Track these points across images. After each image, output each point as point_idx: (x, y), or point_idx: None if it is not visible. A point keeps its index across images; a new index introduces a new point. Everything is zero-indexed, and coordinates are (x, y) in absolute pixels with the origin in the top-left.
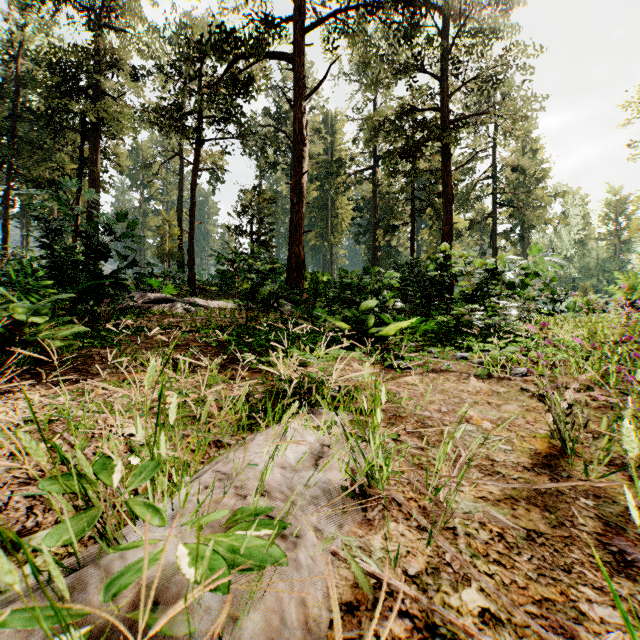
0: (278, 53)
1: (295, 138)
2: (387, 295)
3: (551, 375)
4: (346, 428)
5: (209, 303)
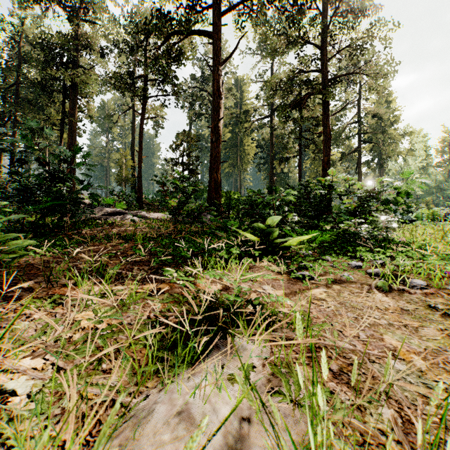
0: (201, 31)
1: (214, 93)
2: (288, 211)
3: (446, 287)
4: (265, 369)
5: (151, 215)
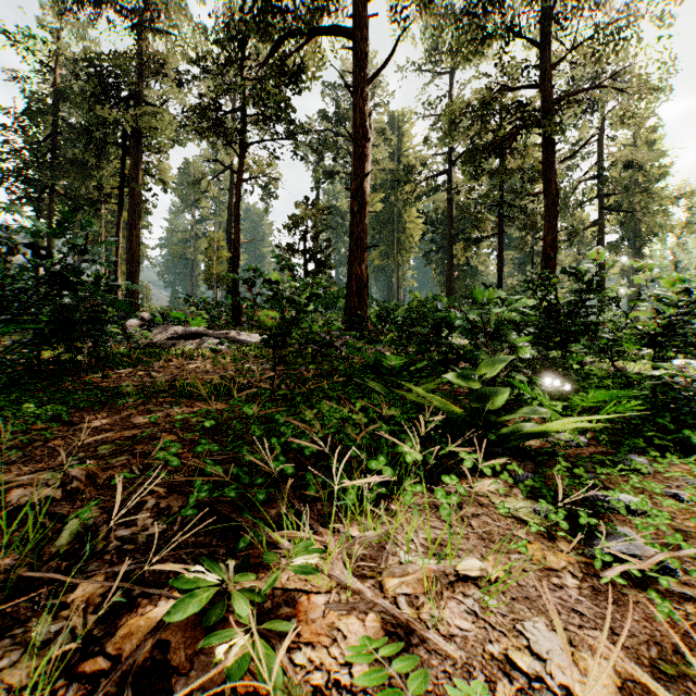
0: (335, 29)
1: (356, 132)
2: (519, 340)
3: None
4: None
5: (252, 336)
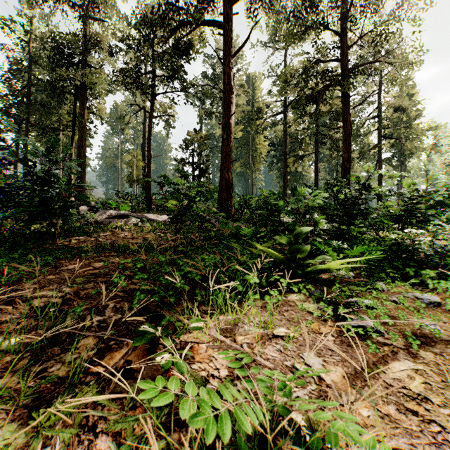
0: (212, 23)
1: (225, 88)
2: (318, 218)
3: None
4: None
5: (159, 217)
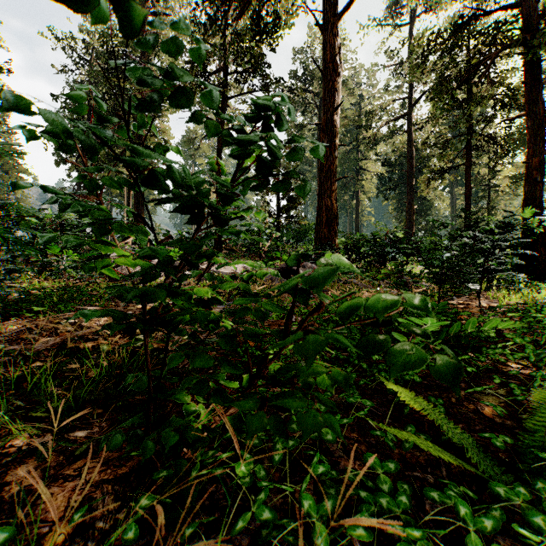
0: None
1: (326, 68)
2: None
3: None
4: None
5: (226, 267)
